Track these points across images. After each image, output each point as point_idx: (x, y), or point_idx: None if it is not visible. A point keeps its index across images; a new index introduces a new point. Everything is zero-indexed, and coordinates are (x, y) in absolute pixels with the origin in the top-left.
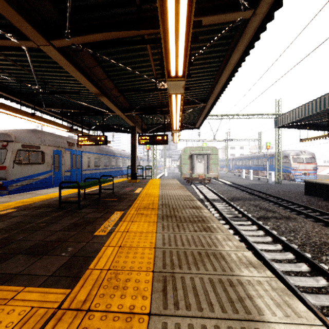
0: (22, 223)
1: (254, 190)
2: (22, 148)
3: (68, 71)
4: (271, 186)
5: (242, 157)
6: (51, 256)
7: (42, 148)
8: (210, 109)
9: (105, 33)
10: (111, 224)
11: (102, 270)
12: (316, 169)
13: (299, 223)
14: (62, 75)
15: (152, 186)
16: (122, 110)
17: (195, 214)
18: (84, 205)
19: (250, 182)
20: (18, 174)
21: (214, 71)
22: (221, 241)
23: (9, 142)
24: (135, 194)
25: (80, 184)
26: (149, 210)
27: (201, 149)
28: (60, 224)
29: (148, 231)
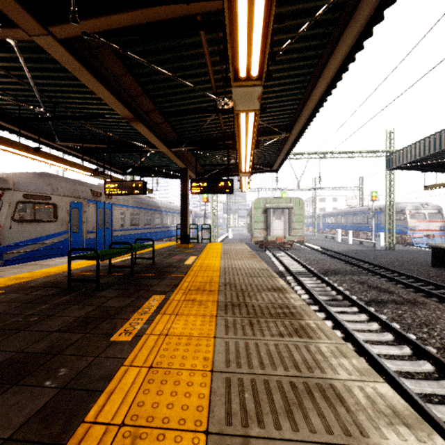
0: (2, 316)
1: (356, 260)
2: (25, 199)
3: (82, 81)
4: (379, 253)
5: (336, 212)
6: (25, 388)
7: (54, 200)
8: (295, 142)
9: (134, 12)
10: (142, 320)
11: (108, 425)
12: (444, 229)
13: (432, 312)
14: (78, 91)
15: (211, 254)
16: (168, 144)
17: (278, 301)
18: (107, 285)
19: (349, 247)
20: (18, 236)
21: (303, 81)
22: (330, 358)
23: (5, 190)
24: (185, 266)
25: (101, 253)
26: (205, 294)
27: (279, 201)
28: (62, 318)
29: (202, 334)
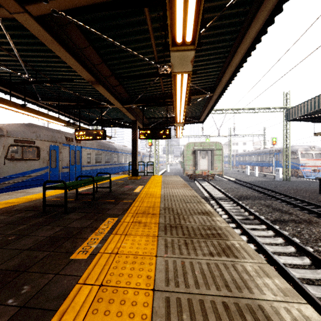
0: None
1: (262, 188)
2: (15, 143)
3: (54, 51)
4: (279, 183)
5: (246, 152)
6: None
7: (37, 143)
8: (217, 100)
9: None
10: (97, 239)
11: None
12: None
13: None
14: (53, 61)
15: (154, 184)
16: (122, 102)
17: (206, 223)
18: (73, 208)
19: (256, 178)
20: (10, 171)
21: (225, 52)
22: (255, 278)
23: (0, 136)
24: (134, 194)
25: (69, 184)
26: (149, 216)
27: (204, 144)
28: (34, 237)
29: (146, 253)
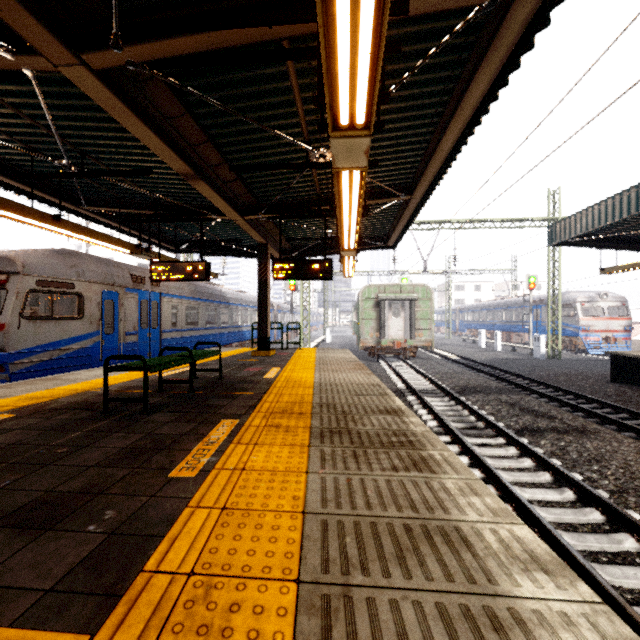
0: (18, 447)
1: (506, 373)
2: (39, 288)
3: (123, 125)
4: (539, 363)
5: (479, 305)
6: (63, 534)
7: (79, 288)
8: (419, 208)
9: (198, 36)
10: (209, 451)
11: (174, 574)
12: (630, 329)
13: (607, 443)
14: (116, 137)
15: (301, 365)
16: (240, 210)
17: (392, 426)
18: (158, 406)
19: (497, 355)
20: (29, 340)
21: (429, 125)
22: (457, 497)
23: (11, 274)
24: (265, 381)
25: (149, 362)
26: (294, 417)
27: (398, 289)
28: (100, 449)
29: (290, 469)
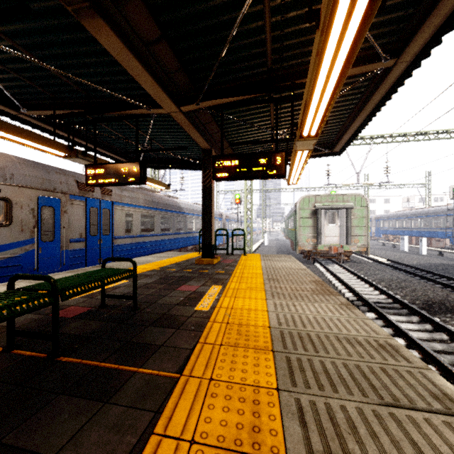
0: None
1: None
2: None
3: None
4: None
5: (395, 214)
6: None
7: (6, 192)
8: (399, 83)
9: None
10: None
11: None
12: None
13: None
14: None
15: (247, 281)
16: (176, 100)
17: None
18: None
19: (427, 259)
20: None
21: None
22: None
23: None
24: (194, 321)
25: None
26: None
27: (334, 199)
28: None
29: None
